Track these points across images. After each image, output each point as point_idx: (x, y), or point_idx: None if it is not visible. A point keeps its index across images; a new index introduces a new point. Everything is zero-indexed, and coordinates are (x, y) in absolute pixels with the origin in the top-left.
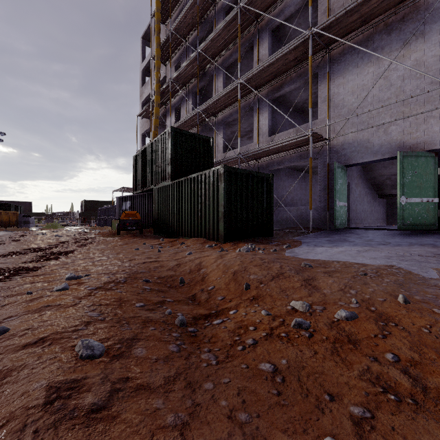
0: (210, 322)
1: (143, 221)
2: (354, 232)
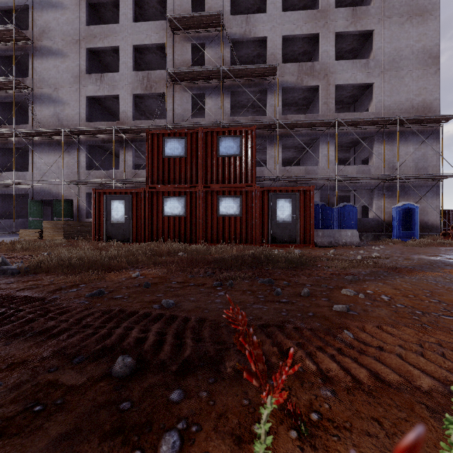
0: None
1: None
2: None
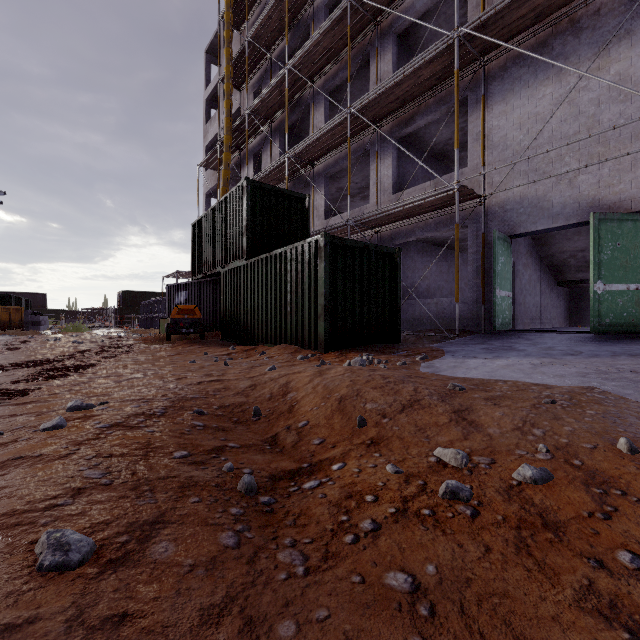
0: (299, 485)
1: (206, 321)
2: (523, 336)
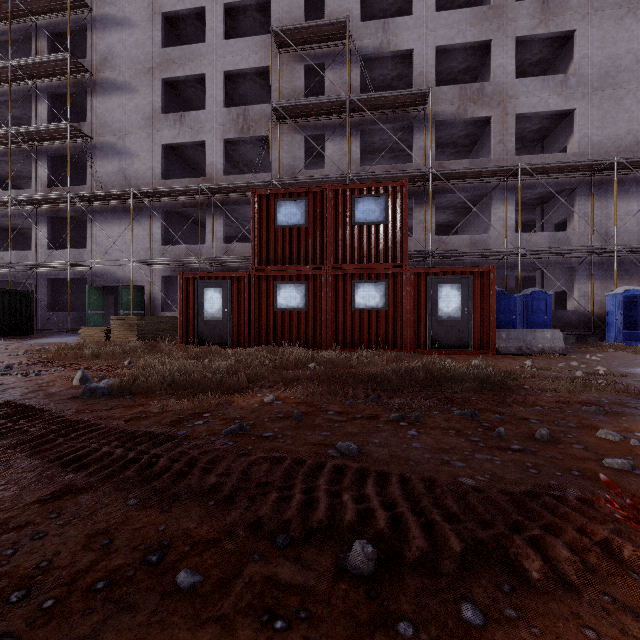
0: None
1: None
2: None
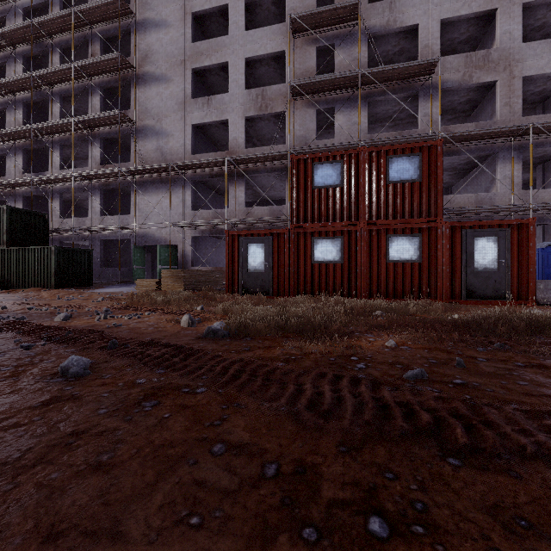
0: None
1: None
2: None
